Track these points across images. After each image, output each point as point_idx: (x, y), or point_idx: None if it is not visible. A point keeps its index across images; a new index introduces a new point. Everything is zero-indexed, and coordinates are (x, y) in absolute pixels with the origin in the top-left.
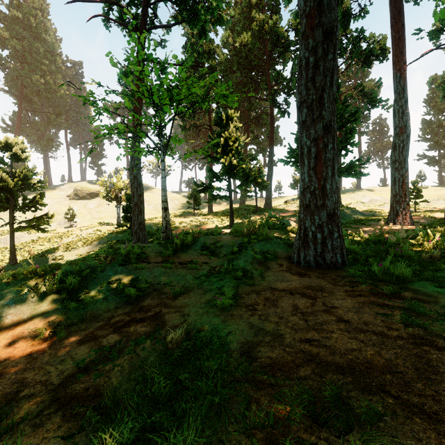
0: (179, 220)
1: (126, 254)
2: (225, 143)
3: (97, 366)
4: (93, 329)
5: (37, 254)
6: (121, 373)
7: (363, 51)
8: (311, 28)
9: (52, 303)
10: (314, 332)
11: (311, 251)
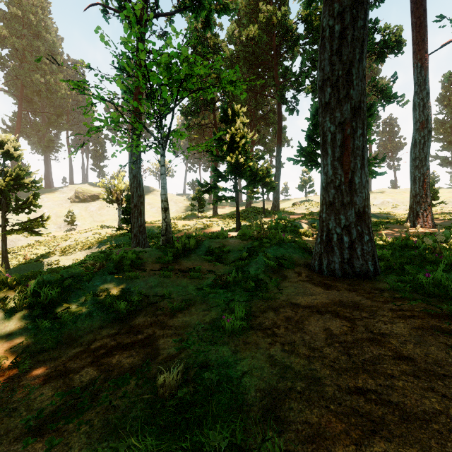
0: (182, 222)
1: (118, 260)
2: (231, 140)
3: (56, 424)
4: (66, 358)
5: (32, 259)
6: (87, 437)
7: (378, 44)
8: None
9: (21, 322)
10: (366, 375)
11: (336, 257)
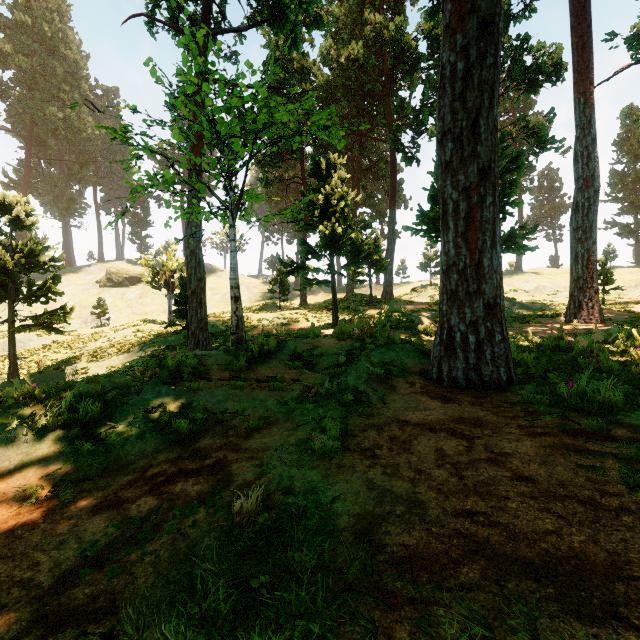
0: (257, 315)
1: (175, 367)
2: (325, 202)
3: (116, 555)
4: (117, 487)
5: (50, 366)
6: (154, 567)
7: (528, 69)
8: (460, 18)
9: (56, 444)
10: (477, 497)
11: (459, 362)
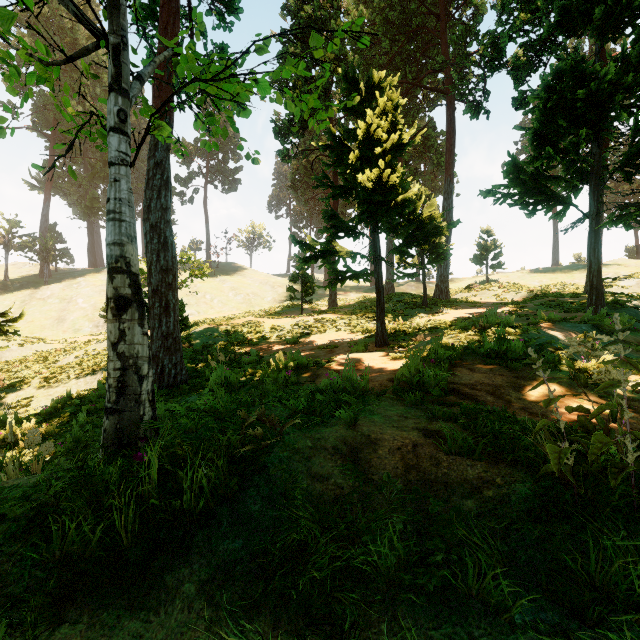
0: (271, 322)
1: None
2: (367, 139)
3: None
4: None
5: None
6: None
7: None
8: None
9: None
10: None
11: None
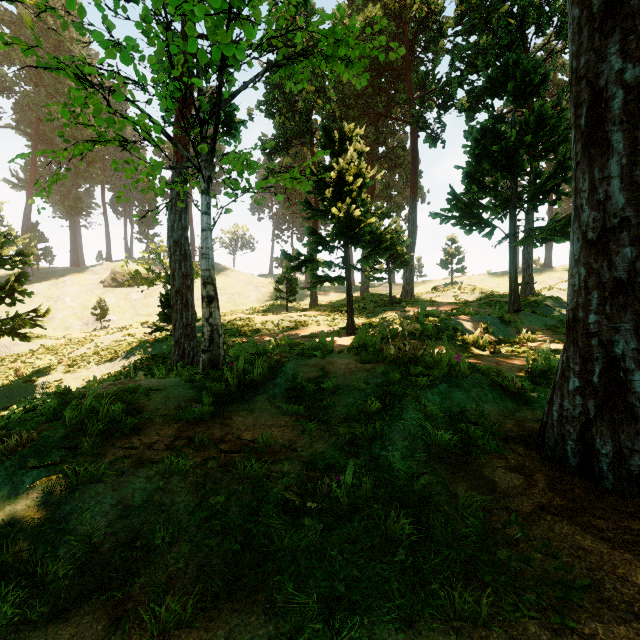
0: (261, 318)
1: (82, 419)
2: (339, 180)
3: None
4: None
5: (23, 377)
6: None
7: None
8: None
9: None
10: None
11: None
